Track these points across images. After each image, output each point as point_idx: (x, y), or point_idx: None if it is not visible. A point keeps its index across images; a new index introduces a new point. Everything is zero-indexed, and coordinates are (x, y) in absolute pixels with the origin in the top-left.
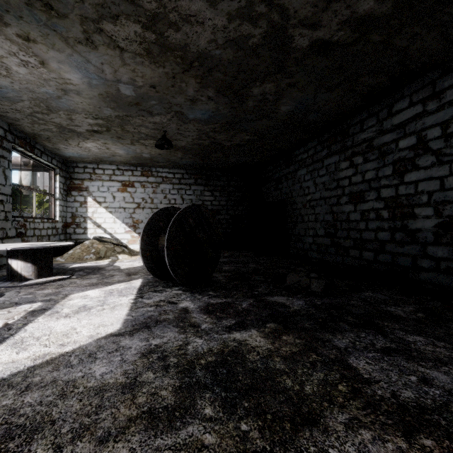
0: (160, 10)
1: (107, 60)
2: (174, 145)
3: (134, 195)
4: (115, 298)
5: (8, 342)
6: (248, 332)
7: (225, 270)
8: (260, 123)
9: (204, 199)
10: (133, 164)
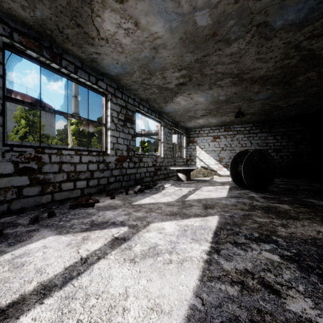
0: (240, 72)
1: (216, 91)
2: (245, 113)
3: (220, 143)
4: (220, 190)
5: (194, 194)
6: (282, 205)
7: (280, 187)
8: (310, 90)
9: (267, 142)
10: (219, 125)
